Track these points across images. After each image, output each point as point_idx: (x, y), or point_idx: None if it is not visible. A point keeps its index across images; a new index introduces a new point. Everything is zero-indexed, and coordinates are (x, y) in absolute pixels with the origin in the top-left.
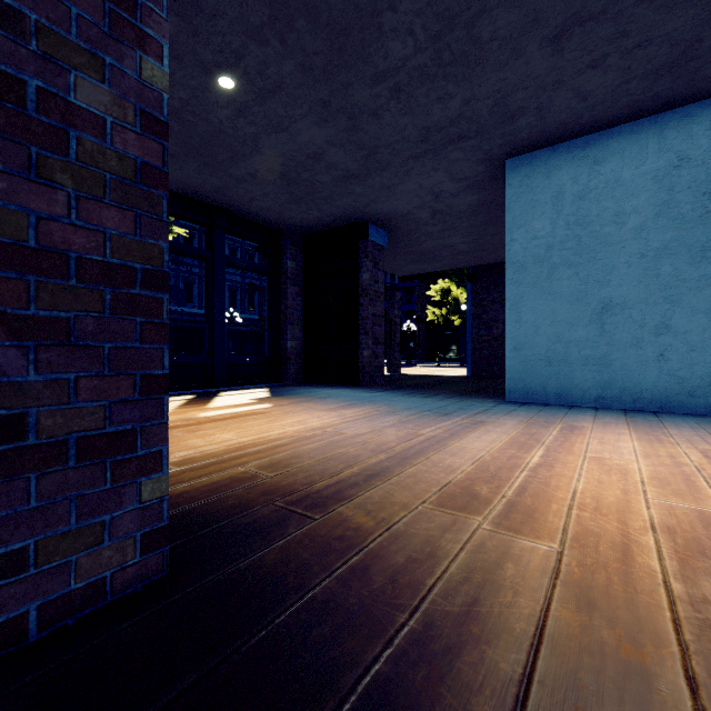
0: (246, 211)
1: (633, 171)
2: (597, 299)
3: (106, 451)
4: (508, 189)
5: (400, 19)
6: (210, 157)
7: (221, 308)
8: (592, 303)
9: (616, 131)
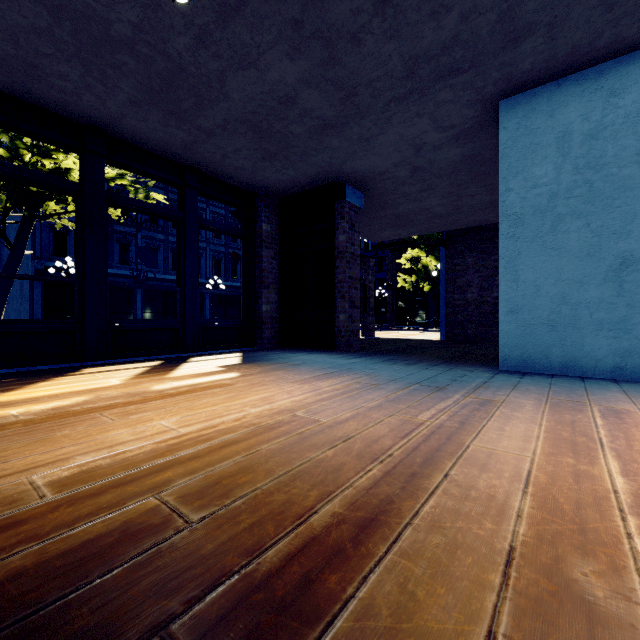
0: (219, 171)
1: None
2: (613, 253)
3: None
4: (502, 133)
5: None
6: (174, 104)
7: (193, 270)
8: (608, 258)
9: (638, 55)
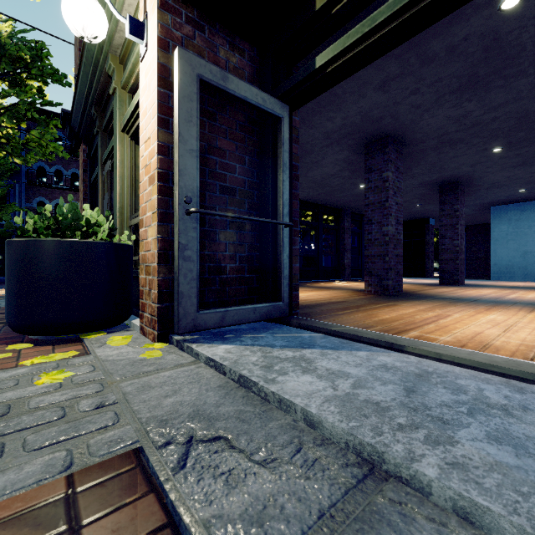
0: None
1: (534, 215)
2: (522, 250)
3: (463, 273)
4: (492, 216)
5: (469, 198)
6: None
7: None
8: (521, 251)
9: (528, 203)
